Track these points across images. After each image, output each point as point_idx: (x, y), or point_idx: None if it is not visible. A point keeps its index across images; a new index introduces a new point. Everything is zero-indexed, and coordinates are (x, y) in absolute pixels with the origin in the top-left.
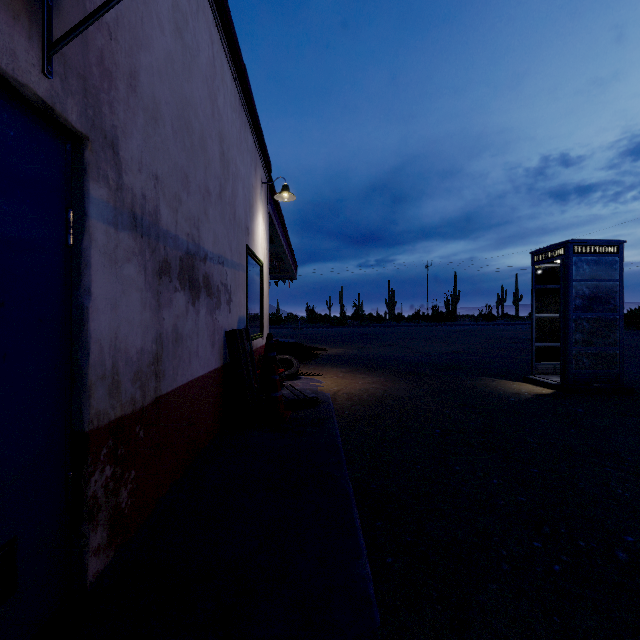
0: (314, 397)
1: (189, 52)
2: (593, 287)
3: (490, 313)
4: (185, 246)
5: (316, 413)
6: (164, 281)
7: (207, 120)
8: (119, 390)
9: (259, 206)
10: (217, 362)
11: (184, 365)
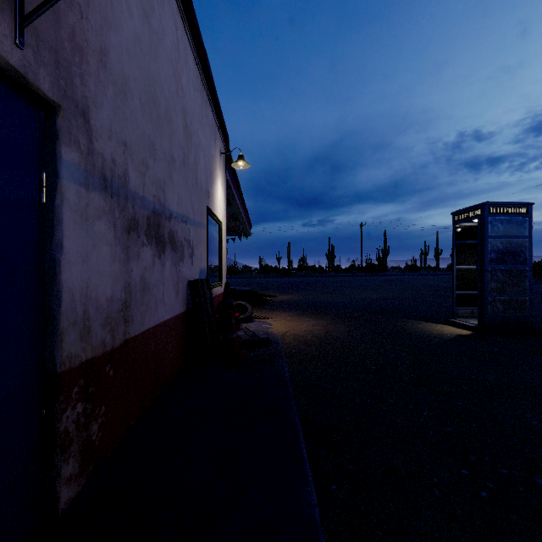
0: (265, 338)
1: (155, 35)
2: (506, 243)
3: (415, 265)
4: (152, 206)
5: (267, 352)
6: (132, 237)
7: (172, 96)
8: (90, 334)
9: (218, 173)
10: (181, 308)
11: (151, 311)
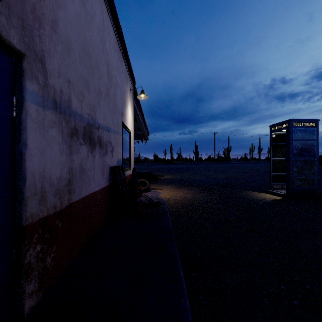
0: (157, 201)
1: (89, 15)
2: (303, 144)
3: (246, 157)
4: (87, 120)
5: (158, 210)
6: (74, 139)
7: (99, 53)
8: (45, 201)
9: (129, 101)
10: (105, 183)
11: (86, 185)
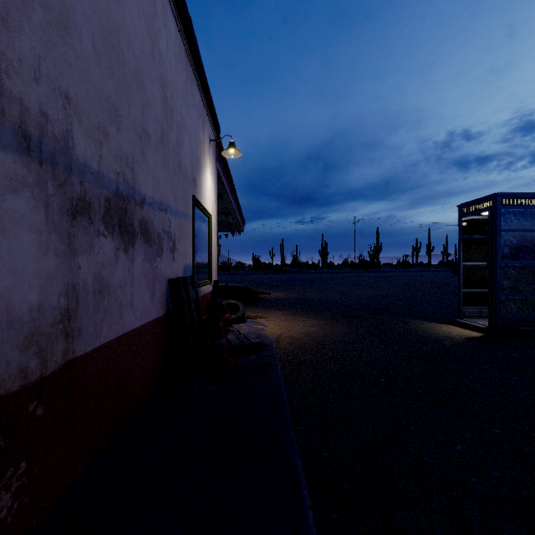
0: (258, 342)
1: None
2: (520, 237)
3: (408, 262)
4: (114, 186)
5: (260, 359)
6: (80, 222)
7: (145, 57)
8: None
9: (207, 161)
10: (158, 311)
11: (112, 318)
